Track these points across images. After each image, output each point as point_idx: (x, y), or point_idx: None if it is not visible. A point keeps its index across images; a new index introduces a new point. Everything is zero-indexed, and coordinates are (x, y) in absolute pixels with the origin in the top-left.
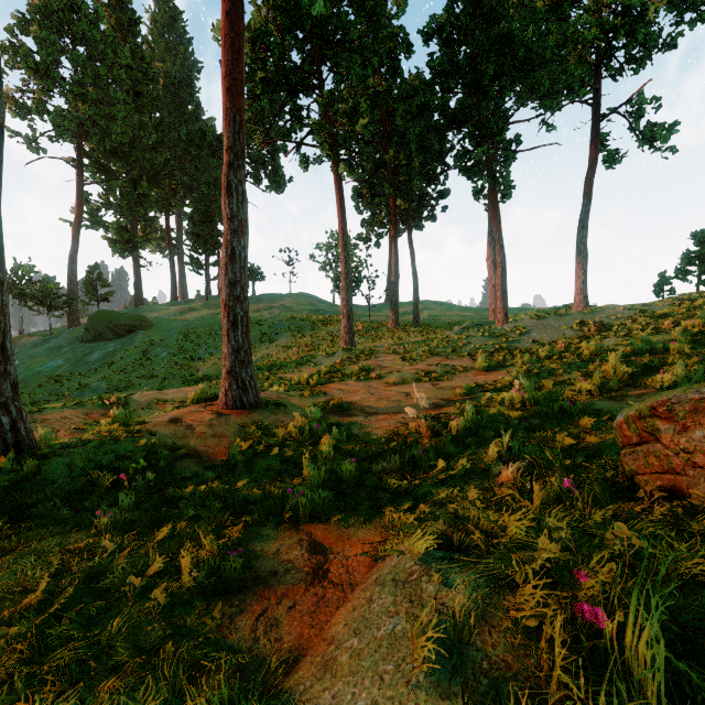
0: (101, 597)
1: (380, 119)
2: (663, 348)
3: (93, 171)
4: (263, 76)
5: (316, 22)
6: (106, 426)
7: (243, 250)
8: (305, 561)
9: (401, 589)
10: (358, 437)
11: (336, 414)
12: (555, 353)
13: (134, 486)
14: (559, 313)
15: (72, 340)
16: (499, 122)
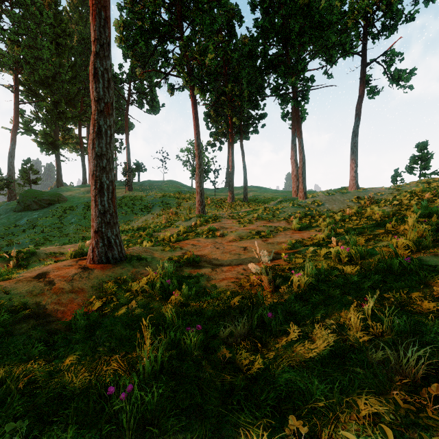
0: None
1: (222, 65)
2: (438, 212)
3: (26, 95)
4: (141, 26)
5: None
6: None
7: (109, 129)
8: None
9: None
10: (206, 290)
11: (188, 266)
12: (346, 217)
13: None
14: (342, 191)
15: (7, 210)
16: (302, 63)
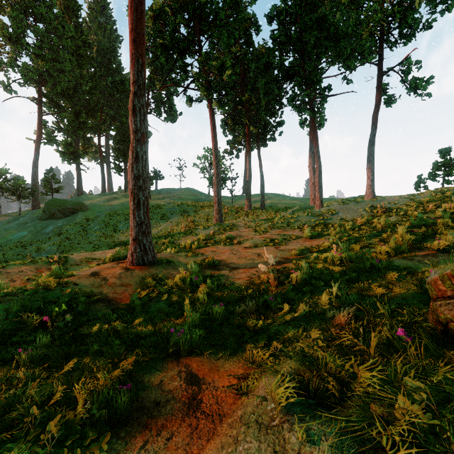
0: (7, 431)
1: (239, 74)
2: (432, 223)
3: (49, 106)
4: (162, 42)
5: (197, 6)
6: (46, 278)
7: (145, 154)
8: (183, 391)
9: (264, 435)
10: (225, 286)
11: (210, 269)
12: (356, 226)
13: (56, 326)
14: (357, 200)
15: (33, 219)
16: (317, 75)
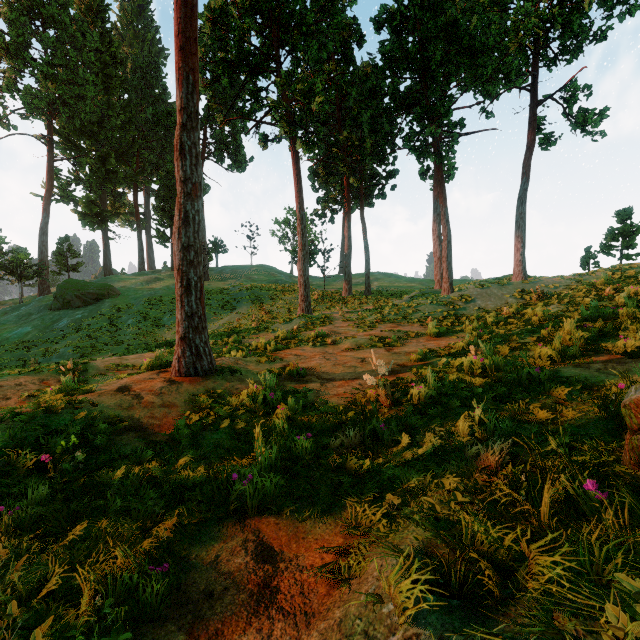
0: None
1: (334, 103)
2: (611, 314)
3: (63, 148)
4: (224, 57)
5: (274, 5)
6: (52, 395)
7: (197, 214)
8: (249, 573)
9: None
10: (314, 406)
11: (292, 381)
12: (502, 319)
13: (60, 468)
14: (501, 282)
15: (41, 308)
16: (446, 105)
